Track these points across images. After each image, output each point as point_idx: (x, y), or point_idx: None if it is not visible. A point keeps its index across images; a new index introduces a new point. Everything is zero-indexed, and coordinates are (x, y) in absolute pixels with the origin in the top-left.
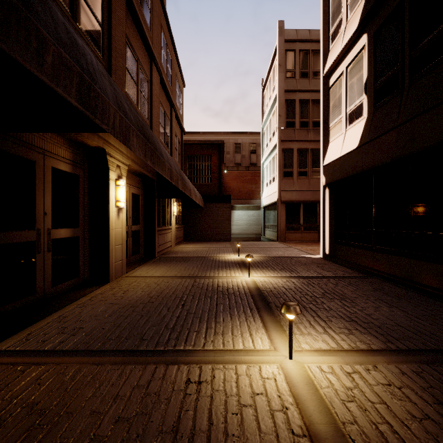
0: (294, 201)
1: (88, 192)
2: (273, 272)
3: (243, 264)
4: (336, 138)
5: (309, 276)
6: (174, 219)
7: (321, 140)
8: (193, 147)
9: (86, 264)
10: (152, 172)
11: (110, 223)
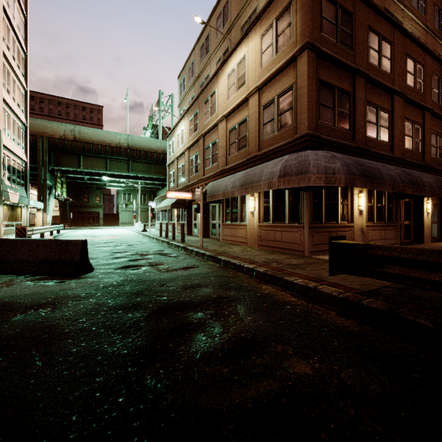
0: None
1: (413, 207)
2: None
3: None
4: None
5: None
6: None
7: None
8: None
9: (412, 235)
10: None
11: (424, 219)
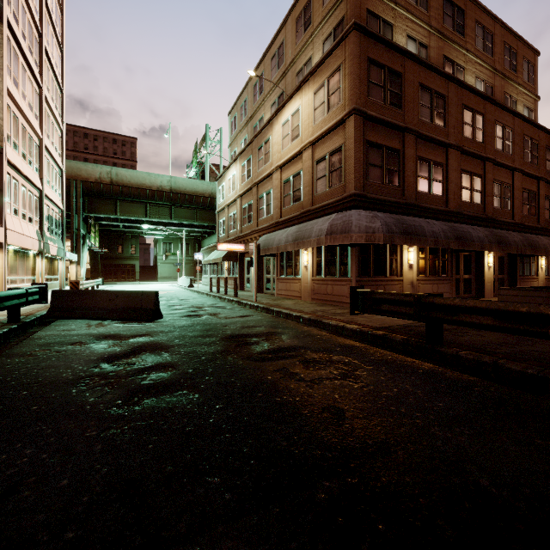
0: None
1: (474, 260)
2: None
3: None
4: None
5: None
6: (542, 271)
7: None
8: None
9: (474, 290)
10: None
11: (484, 273)
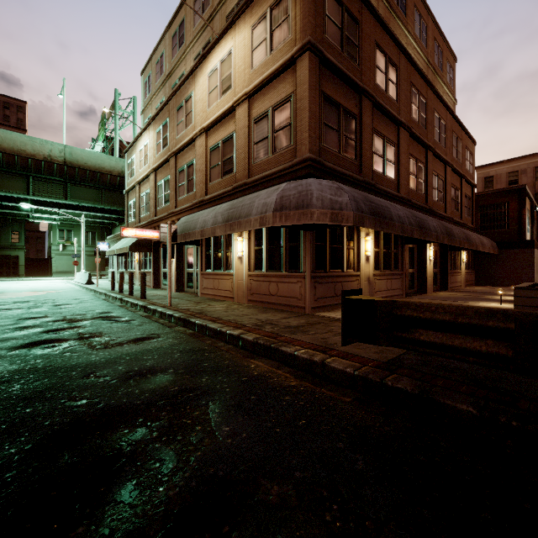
0: None
1: (416, 254)
2: None
3: None
4: None
5: None
6: (463, 265)
7: None
8: (486, 197)
9: (416, 284)
10: None
11: (427, 267)
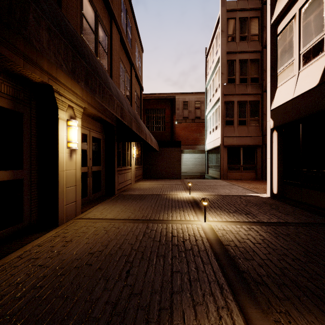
0: (234, 145)
1: (36, 132)
2: (229, 215)
3: (196, 203)
4: (285, 82)
5: (270, 222)
6: (133, 161)
7: (268, 85)
8: (150, 102)
9: (34, 207)
10: (112, 118)
11: (59, 165)
